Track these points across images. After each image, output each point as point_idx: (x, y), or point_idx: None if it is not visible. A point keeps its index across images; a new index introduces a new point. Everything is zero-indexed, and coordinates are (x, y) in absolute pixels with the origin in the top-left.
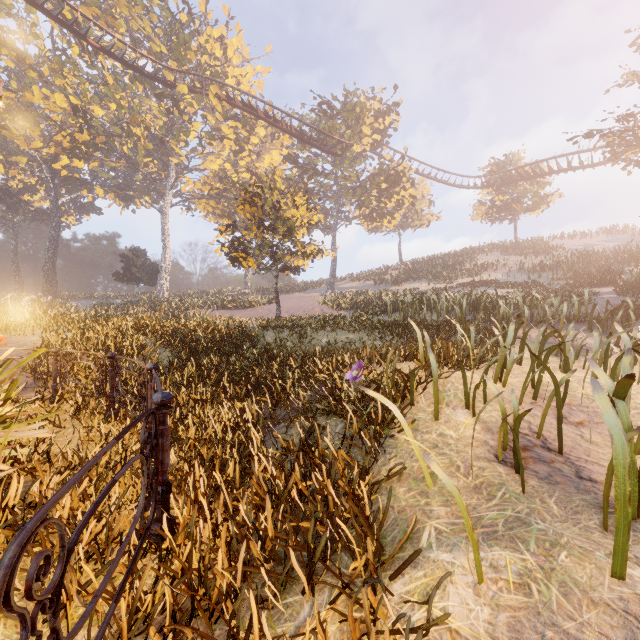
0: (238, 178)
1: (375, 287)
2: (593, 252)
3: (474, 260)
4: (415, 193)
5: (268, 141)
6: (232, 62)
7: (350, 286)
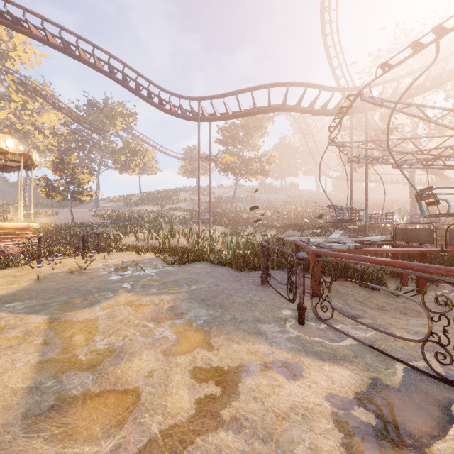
0: (22, 128)
1: (124, 207)
2: (219, 198)
3: (178, 195)
4: (147, 159)
5: (47, 106)
6: (16, 44)
7: (108, 205)
